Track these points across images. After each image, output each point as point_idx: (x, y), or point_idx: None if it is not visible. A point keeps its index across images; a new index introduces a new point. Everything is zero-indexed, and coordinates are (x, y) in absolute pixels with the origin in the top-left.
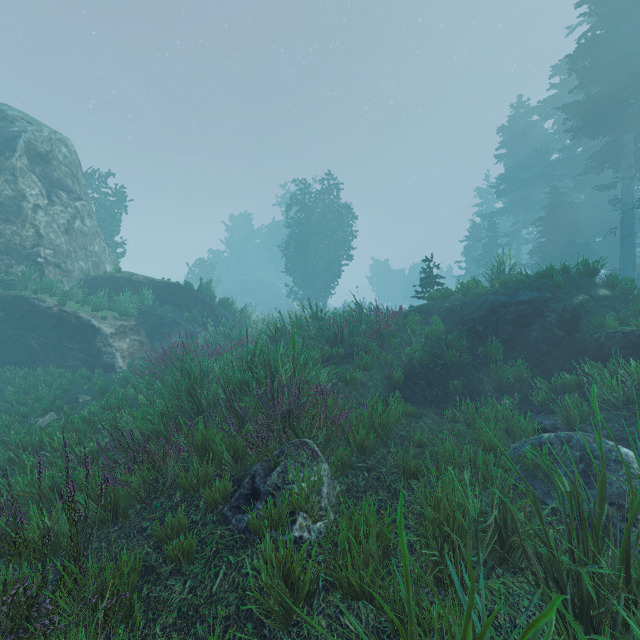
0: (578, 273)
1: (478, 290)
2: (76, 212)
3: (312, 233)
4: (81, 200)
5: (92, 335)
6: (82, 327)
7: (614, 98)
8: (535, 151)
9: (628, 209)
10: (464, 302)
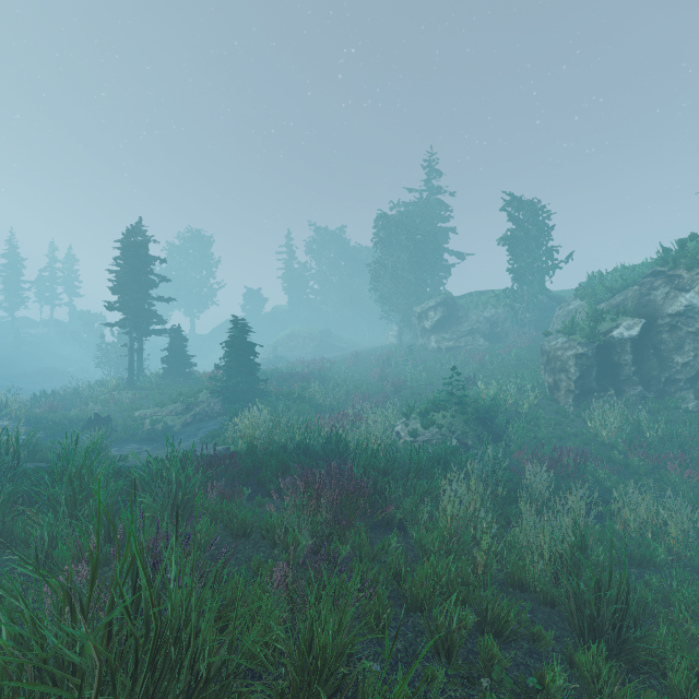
0: None
1: None
2: None
3: None
4: None
5: None
6: None
7: None
8: None
9: None
10: None
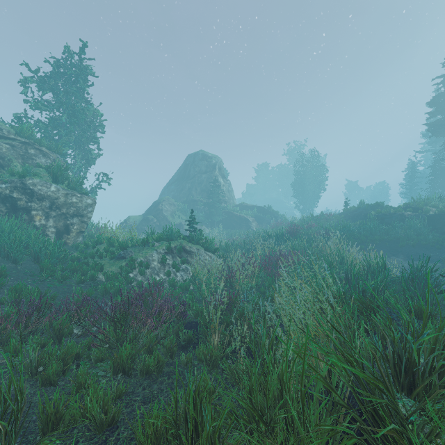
0: (375, 205)
1: (353, 209)
2: (229, 184)
3: (306, 178)
4: (229, 180)
5: (248, 222)
6: (245, 219)
7: (444, 124)
8: None
9: None
10: (350, 212)
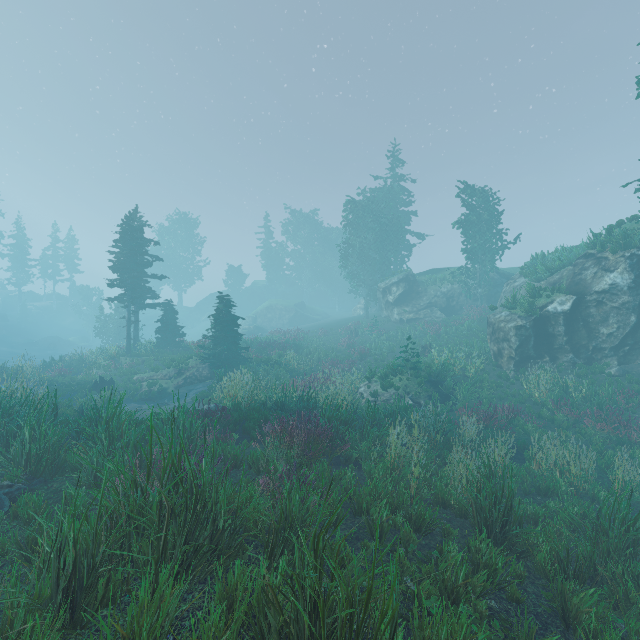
0: None
1: None
2: None
3: None
4: None
5: None
6: None
7: None
8: None
9: None
10: None
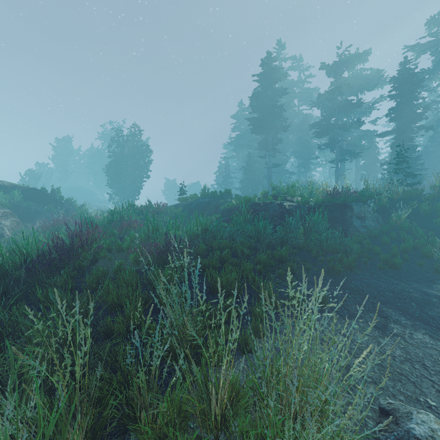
0: (225, 193)
1: (196, 198)
2: None
3: (124, 161)
4: None
5: None
6: None
7: (263, 121)
8: (247, 131)
9: (269, 168)
10: (191, 202)
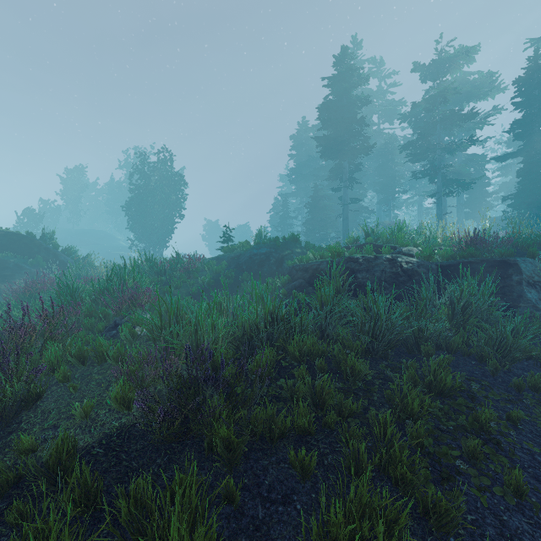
0: (291, 240)
1: (247, 247)
2: None
3: (150, 196)
4: None
5: None
6: None
7: (338, 140)
8: (311, 157)
9: (345, 204)
10: (241, 253)
